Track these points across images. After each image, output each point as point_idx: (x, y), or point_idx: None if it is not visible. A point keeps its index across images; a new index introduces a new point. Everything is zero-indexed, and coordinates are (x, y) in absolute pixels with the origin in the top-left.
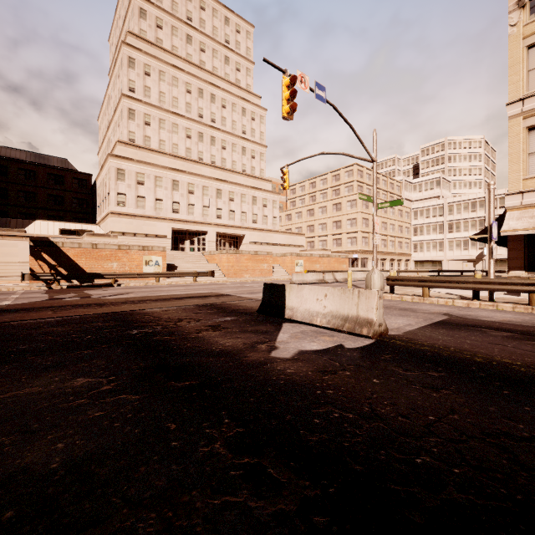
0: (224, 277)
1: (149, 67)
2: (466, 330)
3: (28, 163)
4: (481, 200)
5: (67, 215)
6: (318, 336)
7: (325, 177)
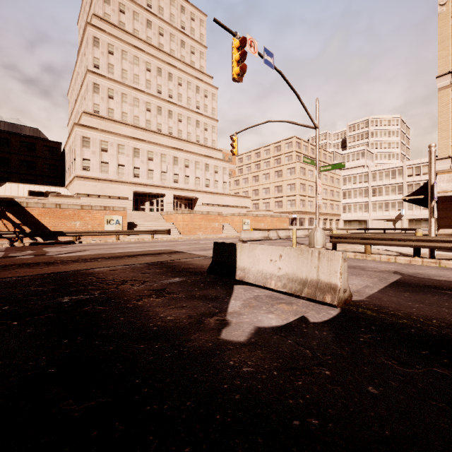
0: (179, 235)
1: (112, 46)
2: (431, 293)
3: (1, 131)
4: (399, 168)
5: (38, 179)
6: (275, 304)
7: (268, 148)
